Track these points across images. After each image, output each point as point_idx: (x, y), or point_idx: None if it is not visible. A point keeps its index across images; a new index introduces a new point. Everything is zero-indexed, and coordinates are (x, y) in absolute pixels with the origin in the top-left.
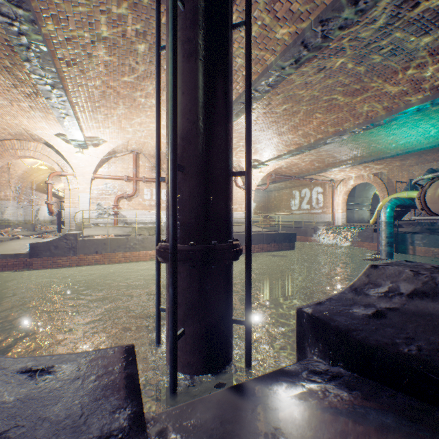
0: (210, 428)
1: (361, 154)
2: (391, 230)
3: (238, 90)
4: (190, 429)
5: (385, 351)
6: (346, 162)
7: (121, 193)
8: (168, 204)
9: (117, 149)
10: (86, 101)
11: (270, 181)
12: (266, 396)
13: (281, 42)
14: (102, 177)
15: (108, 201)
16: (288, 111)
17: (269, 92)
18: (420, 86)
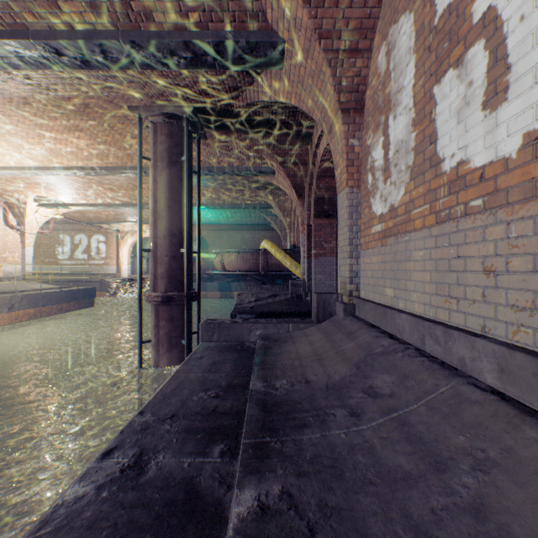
0: None
1: None
2: None
3: (127, 164)
4: None
5: (263, 312)
6: (148, 220)
7: None
8: (167, 269)
9: None
10: None
11: None
12: None
13: None
14: None
15: None
16: None
17: None
18: (220, 198)
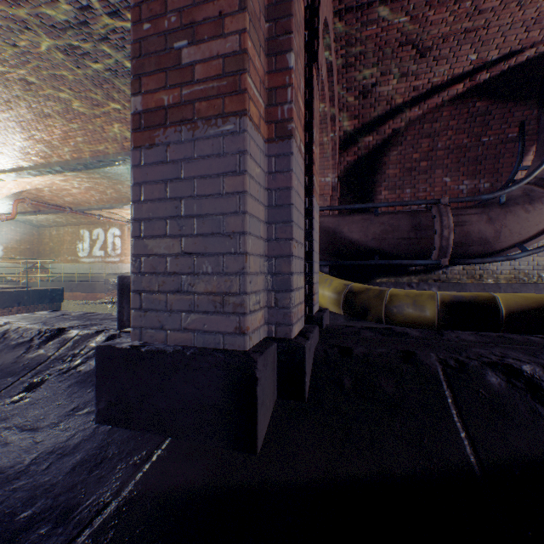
0: None
1: None
2: None
3: None
4: None
5: None
6: None
7: None
8: None
9: None
10: None
11: (32, 209)
12: None
13: None
14: None
15: None
16: None
17: None
18: None
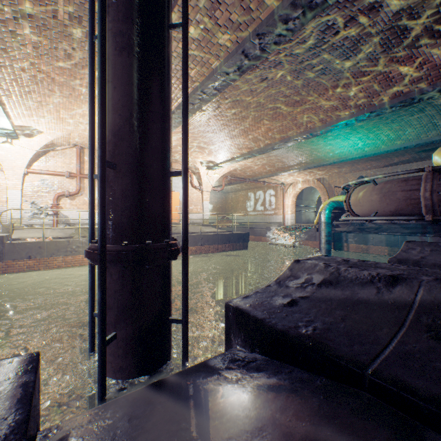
0: (117, 426)
1: (305, 161)
2: (329, 230)
3: None
4: (95, 430)
5: (287, 334)
6: (293, 167)
7: (62, 191)
8: None
9: (57, 141)
10: (12, 85)
11: (227, 183)
12: (182, 387)
13: (224, 48)
14: (38, 172)
15: (46, 199)
16: (238, 116)
17: (216, 95)
18: (347, 104)
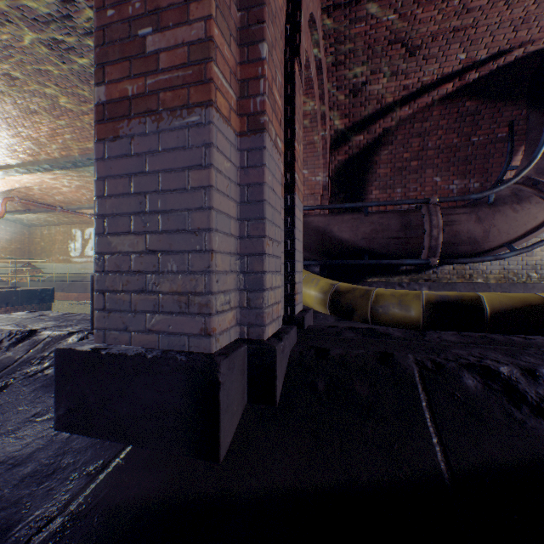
0: None
1: None
2: None
3: None
4: None
5: None
6: None
7: None
8: None
9: None
10: None
11: (21, 208)
12: None
13: None
14: None
15: None
16: None
17: None
18: None
